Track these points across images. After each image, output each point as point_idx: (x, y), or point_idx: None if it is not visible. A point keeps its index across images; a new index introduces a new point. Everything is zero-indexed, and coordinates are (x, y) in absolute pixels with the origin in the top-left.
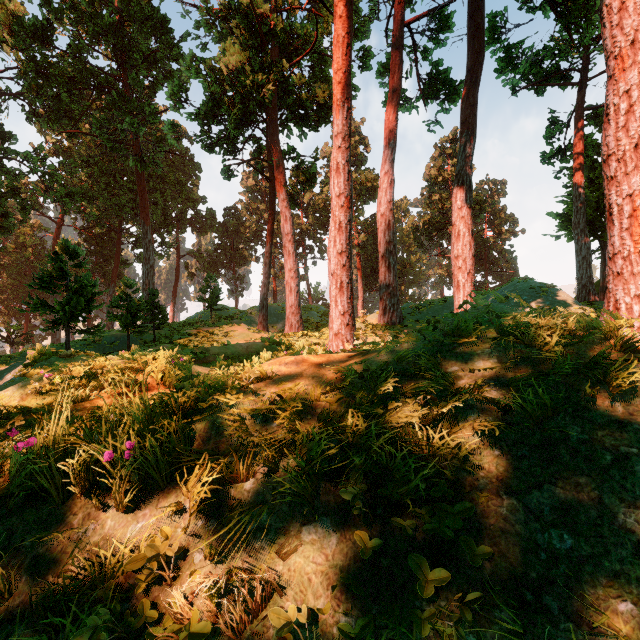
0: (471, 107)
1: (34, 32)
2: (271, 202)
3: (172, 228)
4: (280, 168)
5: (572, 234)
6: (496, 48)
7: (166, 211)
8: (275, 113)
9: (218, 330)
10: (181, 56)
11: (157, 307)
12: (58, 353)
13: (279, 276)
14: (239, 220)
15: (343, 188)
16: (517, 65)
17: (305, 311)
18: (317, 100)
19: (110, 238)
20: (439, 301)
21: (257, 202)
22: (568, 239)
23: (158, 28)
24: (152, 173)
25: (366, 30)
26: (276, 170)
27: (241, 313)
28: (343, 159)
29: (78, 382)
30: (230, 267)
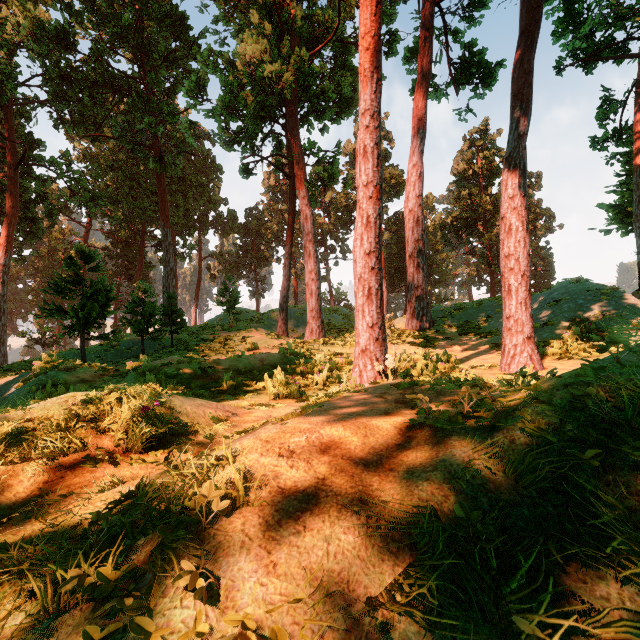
0: (526, 75)
1: (56, 37)
2: (291, 200)
3: (194, 230)
4: (300, 164)
5: (627, 228)
6: (553, 7)
7: (188, 213)
8: (295, 106)
9: (235, 336)
10: (200, 54)
11: (175, 311)
12: (60, 366)
13: (300, 277)
14: (260, 221)
15: (371, 176)
16: (582, 23)
17: (327, 314)
18: (339, 90)
19: (135, 241)
20: (473, 304)
21: (278, 202)
22: (622, 233)
23: (177, 26)
24: (174, 176)
25: (392, 13)
26: (296, 166)
27: (261, 316)
28: (371, 141)
29: (1, 444)
30: (251, 268)
